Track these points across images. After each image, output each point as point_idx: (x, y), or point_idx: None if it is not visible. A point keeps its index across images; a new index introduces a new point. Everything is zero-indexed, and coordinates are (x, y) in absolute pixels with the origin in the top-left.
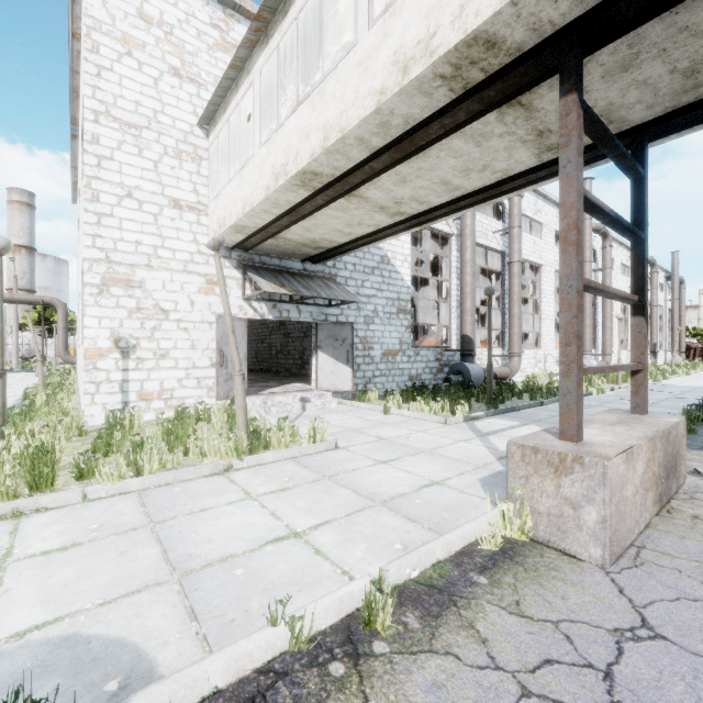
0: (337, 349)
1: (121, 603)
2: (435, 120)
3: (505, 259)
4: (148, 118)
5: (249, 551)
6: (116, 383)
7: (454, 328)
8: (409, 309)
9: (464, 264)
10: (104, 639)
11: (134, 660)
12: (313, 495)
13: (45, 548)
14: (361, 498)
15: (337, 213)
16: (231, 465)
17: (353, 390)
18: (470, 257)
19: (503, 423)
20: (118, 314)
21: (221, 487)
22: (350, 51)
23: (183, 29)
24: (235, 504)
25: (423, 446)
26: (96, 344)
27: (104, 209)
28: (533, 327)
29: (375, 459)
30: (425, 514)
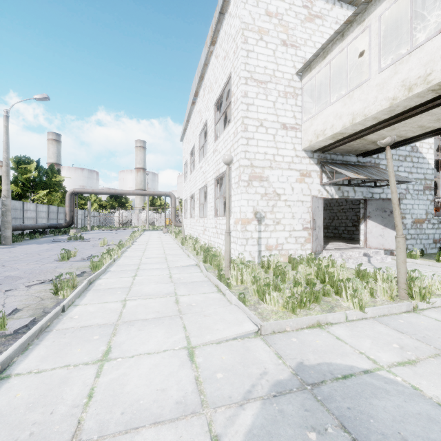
0: (385, 218)
1: None
2: None
3: None
4: (270, 75)
5: None
6: (255, 239)
7: None
8: (433, 186)
9: None
10: None
11: None
12: None
13: (392, 359)
14: None
15: (439, 110)
16: (416, 305)
17: None
18: None
19: None
20: (256, 197)
21: (438, 324)
22: None
23: (288, 14)
24: None
25: None
26: (246, 215)
27: (250, 135)
28: None
29: None
30: None
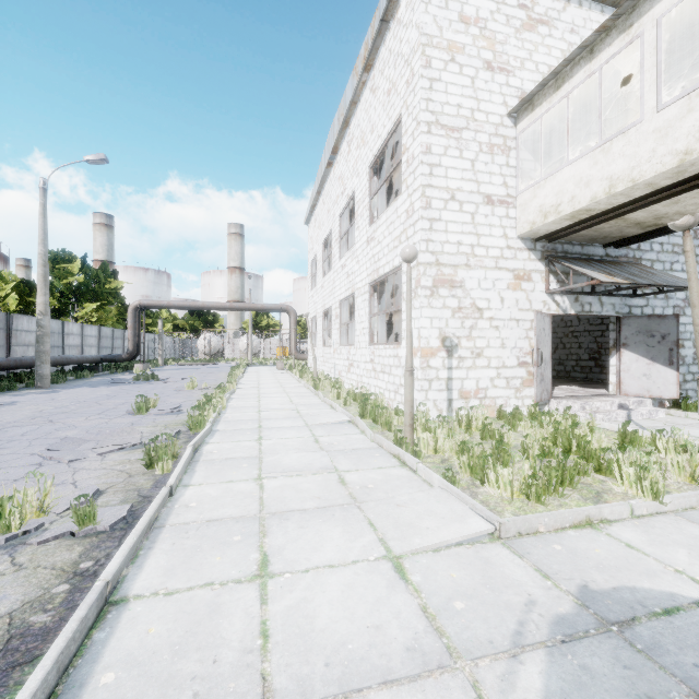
0: (653, 348)
1: None
2: None
3: None
4: (467, 118)
5: None
6: (443, 381)
7: None
8: None
9: None
10: None
11: None
12: None
13: None
14: None
15: None
16: None
17: (677, 398)
18: None
19: None
20: (444, 314)
21: None
22: None
23: (494, 19)
24: None
25: None
26: (428, 343)
27: (434, 214)
28: None
29: None
30: None
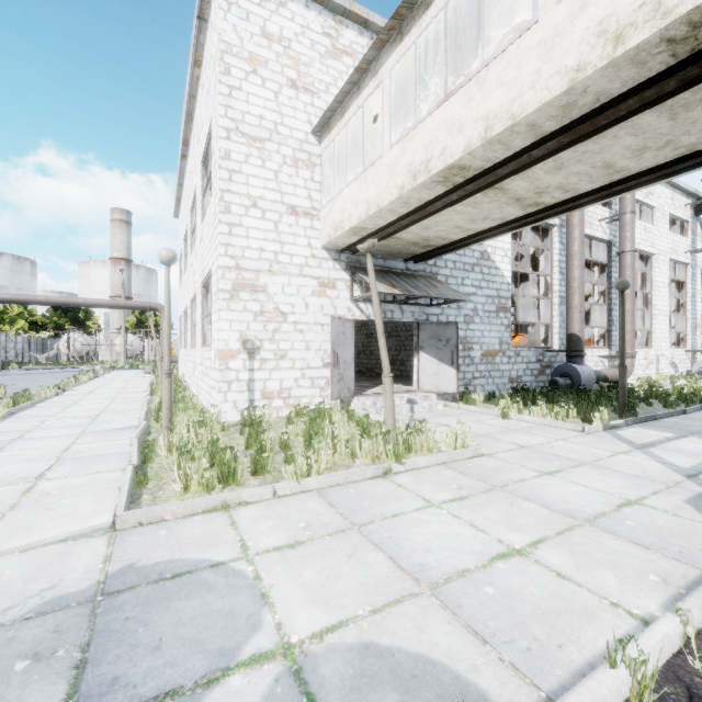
0: (441, 350)
1: (391, 613)
2: (639, 93)
3: (612, 249)
4: (270, 130)
5: (482, 567)
6: (244, 382)
7: (556, 327)
8: (509, 307)
9: (570, 256)
10: (406, 653)
11: (456, 683)
12: (500, 507)
13: (274, 544)
14: (558, 514)
15: (465, 208)
16: (390, 468)
17: (457, 392)
18: (579, 249)
19: (653, 434)
20: (245, 317)
21: (393, 491)
22: (527, 30)
23: (299, 41)
24: (423, 511)
25: (579, 457)
26: (227, 345)
27: (234, 219)
28: (641, 325)
29: (535, 470)
30: (654, 540)
